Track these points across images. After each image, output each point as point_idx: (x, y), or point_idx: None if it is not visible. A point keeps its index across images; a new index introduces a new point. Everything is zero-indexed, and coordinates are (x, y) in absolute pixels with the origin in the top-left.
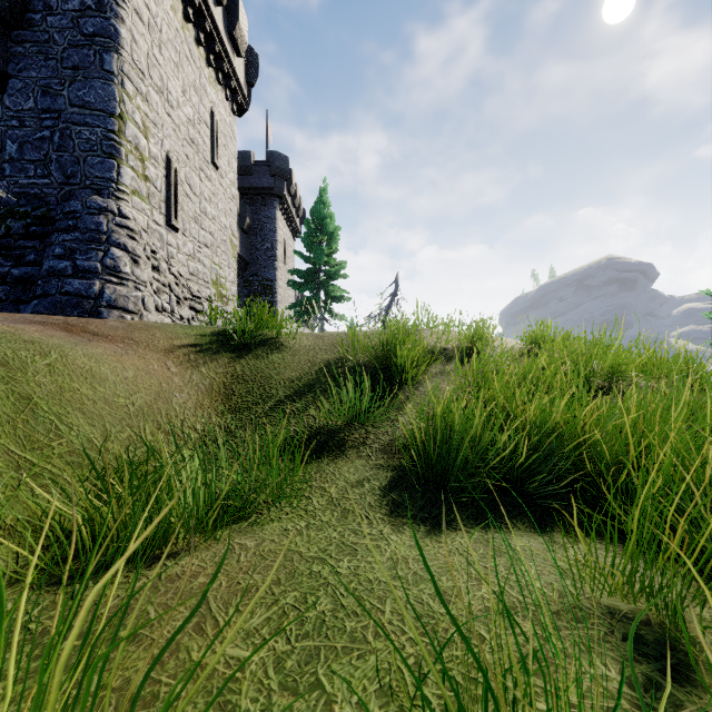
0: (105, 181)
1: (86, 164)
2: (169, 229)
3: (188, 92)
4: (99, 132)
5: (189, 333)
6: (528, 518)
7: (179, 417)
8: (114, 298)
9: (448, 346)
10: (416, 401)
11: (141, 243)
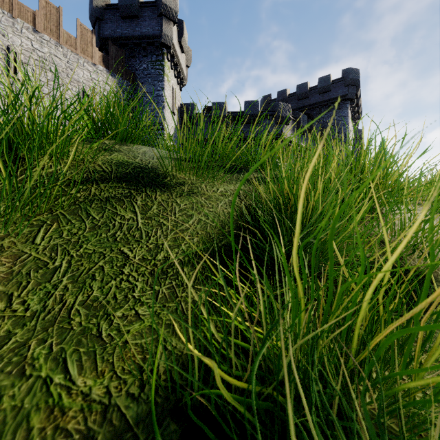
0: None
1: None
2: None
3: None
4: None
5: None
6: None
7: None
8: None
9: None
10: None
11: None
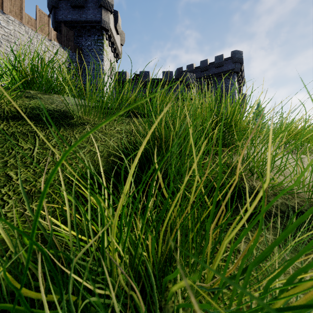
0: None
1: None
2: None
3: None
4: None
5: None
6: None
7: None
8: None
9: None
10: None
11: None
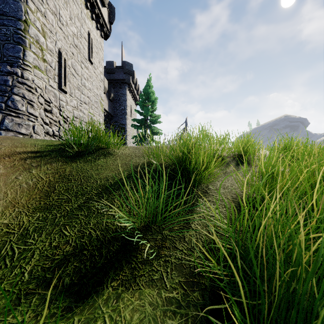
0: (15, 58)
1: (4, 48)
2: (61, 91)
3: (73, 19)
4: (11, 29)
5: (38, 143)
6: None
7: None
8: (11, 125)
9: (224, 154)
10: (208, 198)
11: (36, 94)
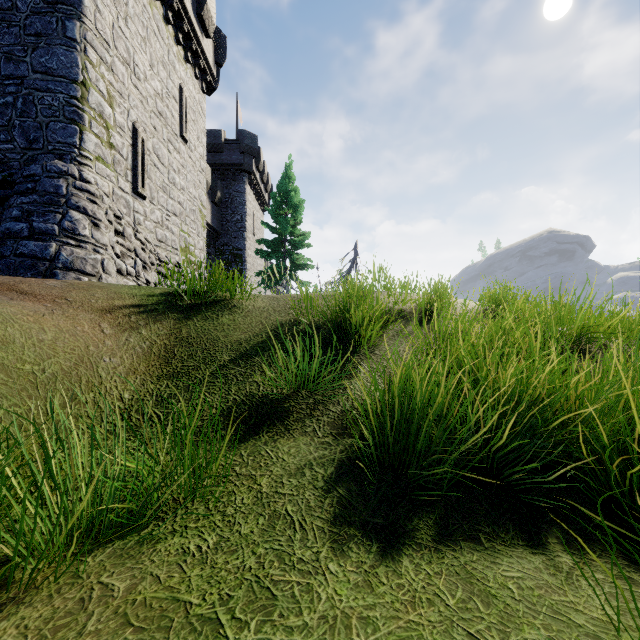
0: (67, 147)
1: (48, 129)
2: (136, 197)
3: (156, 67)
4: (61, 98)
5: (136, 293)
6: (513, 523)
7: (104, 385)
8: (70, 260)
9: (406, 307)
10: (372, 365)
11: (103, 207)
